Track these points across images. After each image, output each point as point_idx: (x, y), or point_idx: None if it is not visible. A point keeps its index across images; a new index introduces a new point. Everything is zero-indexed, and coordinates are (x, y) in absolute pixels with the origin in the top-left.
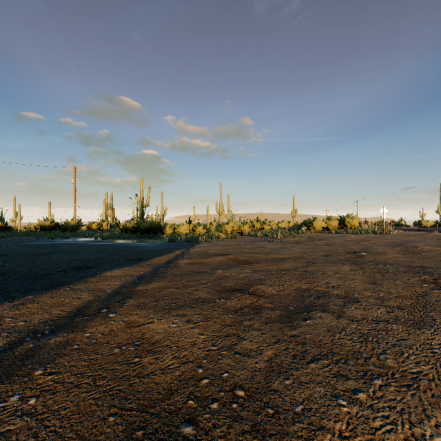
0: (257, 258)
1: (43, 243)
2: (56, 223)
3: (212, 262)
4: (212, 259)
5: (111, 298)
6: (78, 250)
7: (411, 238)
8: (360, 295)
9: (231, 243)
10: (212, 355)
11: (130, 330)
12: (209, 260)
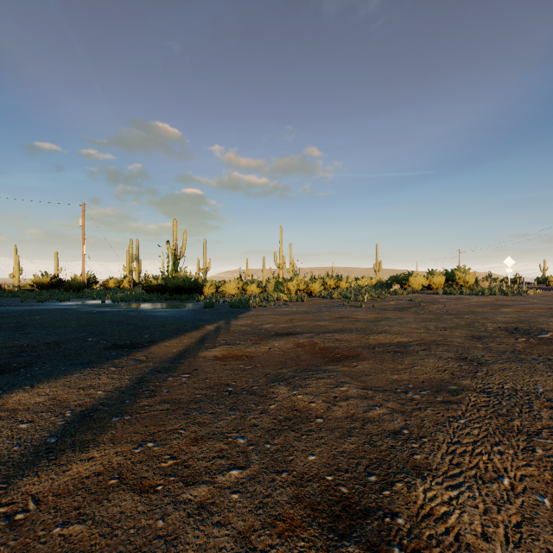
0: (350, 342)
1: (16, 309)
2: (58, 280)
3: (267, 355)
4: (267, 346)
5: None
6: (46, 323)
7: None
8: None
9: (297, 310)
10: None
11: None
12: (261, 350)
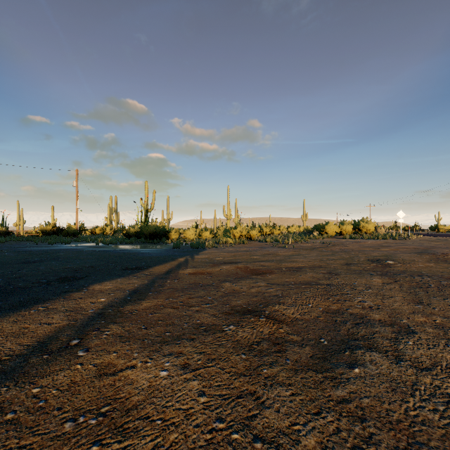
0: (269, 266)
1: (40, 249)
2: (57, 228)
3: (219, 272)
4: (219, 268)
5: (89, 323)
6: (73, 257)
7: (435, 244)
8: (411, 322)
9: (239, 249)
10: (217, 444)
11: (100, 382)
12: (215, 270)
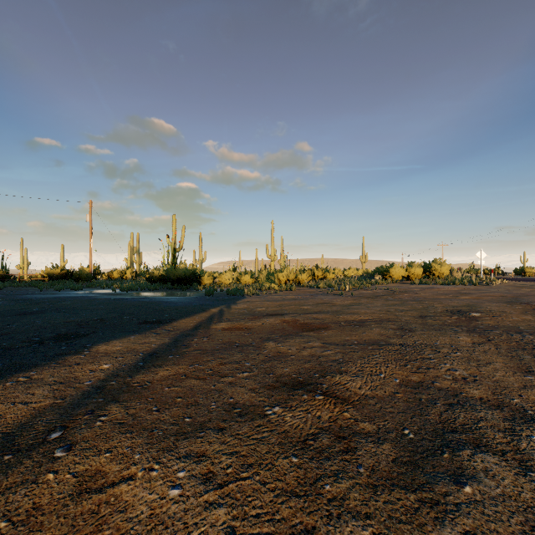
0: (324, 320)
1: (43, 297)
2: (67, 271)
3: (261, 327)
4: (261, 322)
5: (82, 403)
6: (80, 307)
7: (526, 291)
8: (526, 402)
9: (286, 297)
10: None
11: (76, 506)
12: (256, 324)
